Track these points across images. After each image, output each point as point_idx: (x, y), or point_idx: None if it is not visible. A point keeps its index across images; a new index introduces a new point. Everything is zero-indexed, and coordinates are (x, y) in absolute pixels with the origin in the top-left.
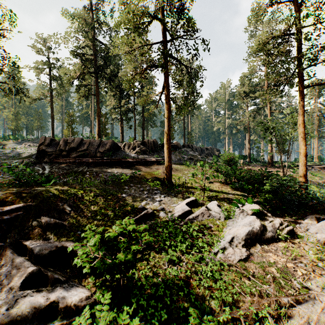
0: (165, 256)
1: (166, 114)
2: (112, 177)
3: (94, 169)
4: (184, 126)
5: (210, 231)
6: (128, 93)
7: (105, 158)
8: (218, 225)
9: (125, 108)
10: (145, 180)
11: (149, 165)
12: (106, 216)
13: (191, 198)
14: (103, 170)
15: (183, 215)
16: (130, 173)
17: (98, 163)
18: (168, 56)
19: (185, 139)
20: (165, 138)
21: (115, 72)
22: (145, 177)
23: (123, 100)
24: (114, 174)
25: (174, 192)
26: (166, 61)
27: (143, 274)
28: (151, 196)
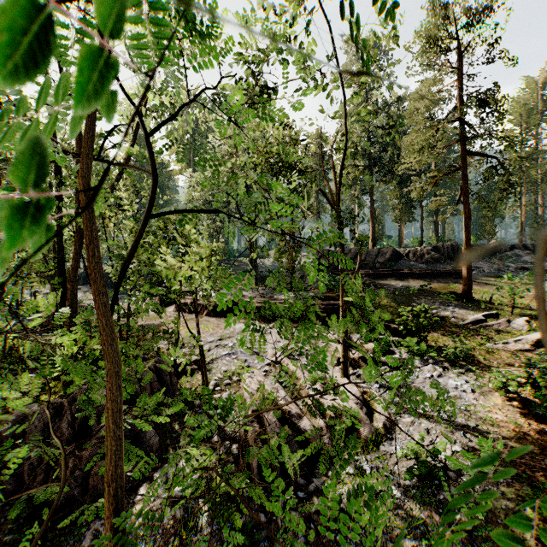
0: (451, 339)
1: (464, 220)
2: (399, 289)
3: (376, 282)
4: (520, 209)
5: (501, 335)
6: (410, 176)
7: (387, 270)
8: (514, 334)
9: (407, 199)
10: (437, 293)
11: (443, 277)
12: (401, 316)
13: (490, 312)
14: (387, 283)
15: (475, 322)
16: (418, 286)
17: (379, 275)
18: (467, 154)
19: (522, 232)
20: (463, 247)
21: (393, 157)
22: (437, 291)
23: (404, 189)
24: (401, 286)
25: (472, 306)
26: (463, 162)
27: (433, 342)
28: (443, 308)
